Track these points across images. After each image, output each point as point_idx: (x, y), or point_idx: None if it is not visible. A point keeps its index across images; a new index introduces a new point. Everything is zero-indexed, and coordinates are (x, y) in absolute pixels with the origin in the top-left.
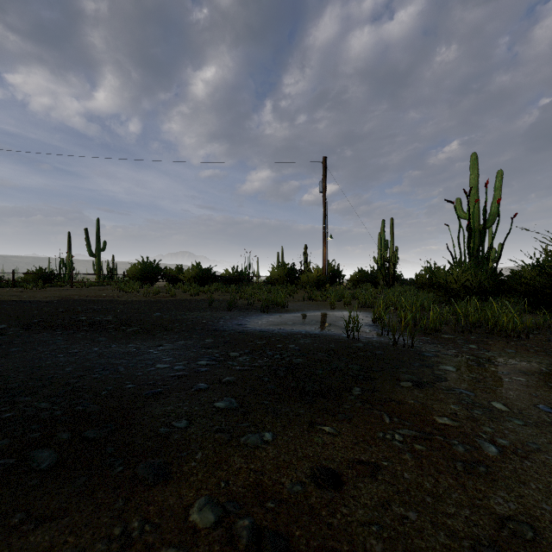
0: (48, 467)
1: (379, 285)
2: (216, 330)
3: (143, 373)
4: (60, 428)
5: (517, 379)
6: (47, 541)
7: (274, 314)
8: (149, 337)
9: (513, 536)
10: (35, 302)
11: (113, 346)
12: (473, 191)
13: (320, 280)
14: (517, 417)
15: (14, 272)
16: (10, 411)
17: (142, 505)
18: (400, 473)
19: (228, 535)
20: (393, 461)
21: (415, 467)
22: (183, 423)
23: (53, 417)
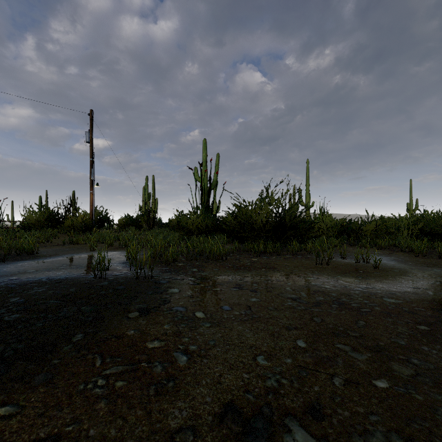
0: None
1: (143, 227)
2: None
3: None
4: None
5: (215, 289)
6: None
7: (15, 262)
8: None
9: None
10: None
11: None
12: (204, 164)
13: (86, 224)
14: (208, 320)
15: None
16: None
17: None
18: (85, 432)
19: None
20: (83, 418)
21: (107, 414)
22: None
23: None
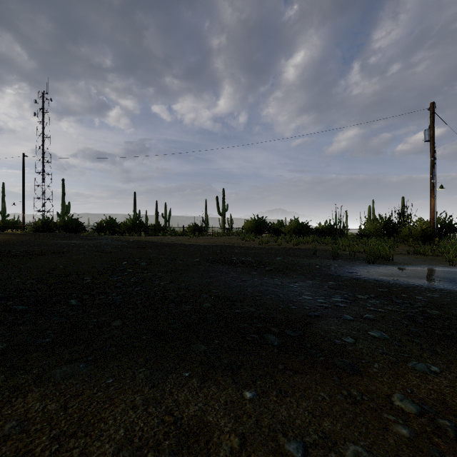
0: (278, 345)
1: None
2: (332, 275)
3: (297, 300)
4: (269, 324)
5: None
6: (305, 383)
7: (380, 265)
8: (284, 275)
9: None
10: (201, 246)
11: (264, 279)
12: None
13: (426, 234)
14: None
15: (183, 227)
16: (237, 309)
17: (352, 384)
18: None
19: (433, 424)
20: None
21: None
22: (350, 340)
23: (261, 318)
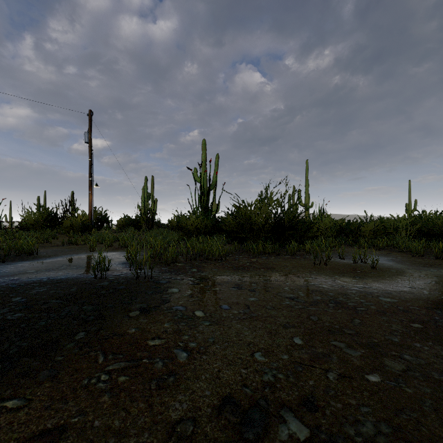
0: None
1: (142, 228)
2: None
3: None
4: None
5: (214, 289)
6: None
7: (14, 263)
8: None
9: (178, 439)
10: None
11: None
12: (203, 164)
13: (85, 225)
14: (208, 319)
15: None
16: None
17: None
18: (90, 423)
19: None
20: (88, 410)
21: (110, 406)
22: None
23: None
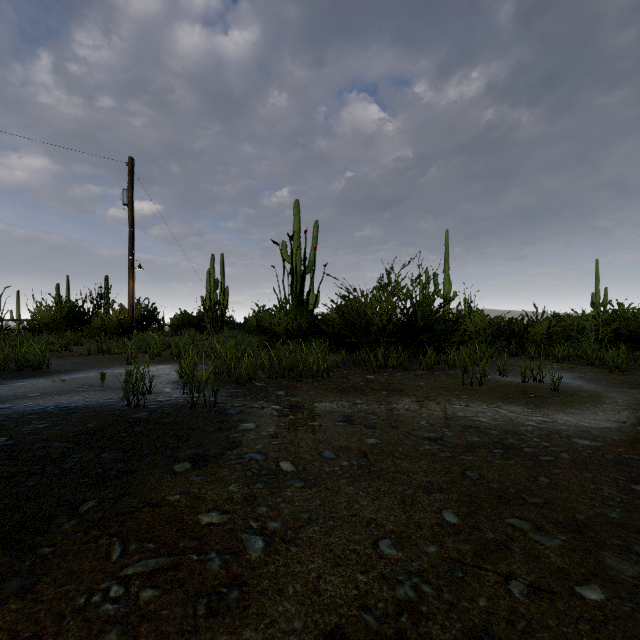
0: None
1: (207, 330)
2: None
3: None
4: None
5: (311, 424)
6: None
7: (11, 381)
8: None
9: None
10: None
11: None
12: (296, 236)
13: (123, 325)
14: (300, 476)
15: None
16: None
17: None
18: None
19: None
20: None
21: None
22: None
23: None
